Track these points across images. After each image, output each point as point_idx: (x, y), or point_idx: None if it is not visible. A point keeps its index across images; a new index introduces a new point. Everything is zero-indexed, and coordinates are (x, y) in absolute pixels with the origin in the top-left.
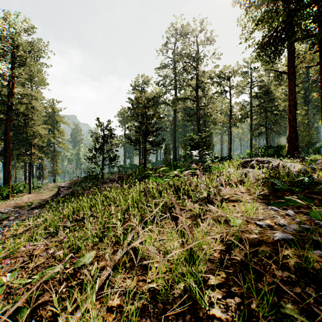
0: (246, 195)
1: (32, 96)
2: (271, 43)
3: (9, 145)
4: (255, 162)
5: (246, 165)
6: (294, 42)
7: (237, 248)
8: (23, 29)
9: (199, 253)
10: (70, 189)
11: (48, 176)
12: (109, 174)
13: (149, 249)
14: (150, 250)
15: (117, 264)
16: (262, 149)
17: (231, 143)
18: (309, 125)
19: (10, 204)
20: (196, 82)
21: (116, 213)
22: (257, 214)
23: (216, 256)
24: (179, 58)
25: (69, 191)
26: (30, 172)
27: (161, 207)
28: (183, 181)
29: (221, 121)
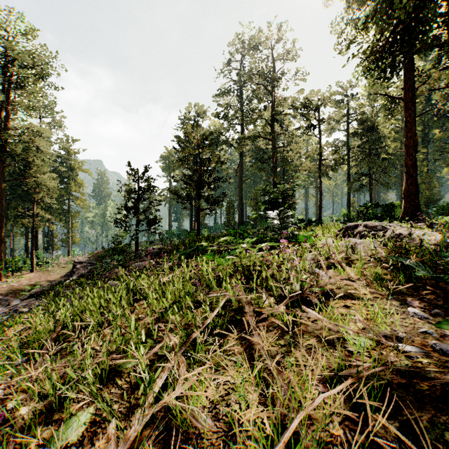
0: (364, 287)
1: (35, 132)
2: (387, 49)
3: (1, 202)
4: (364, 228)
5: (349, 232)
6: (414, 54)
7: (376, 412)
8: (23, 35)
9: (301, 429)
10: (88, 267)
11: (60, 246)
12: (147, 243)
13: (196, 416)
14: (199, 418)
15: (131, 448)
16: (367, 209)
17: (321, 199)
18: (429, 175)
19: (2, 288)
20: (271, 113)
21: (147, 316)
22: (392, 326)
23: (334, 434)
24: (248, 78)
25: (86, 270)
26: (32, 241)
27: (222, 307)
28: (258, 263)
29: (307, 168)
